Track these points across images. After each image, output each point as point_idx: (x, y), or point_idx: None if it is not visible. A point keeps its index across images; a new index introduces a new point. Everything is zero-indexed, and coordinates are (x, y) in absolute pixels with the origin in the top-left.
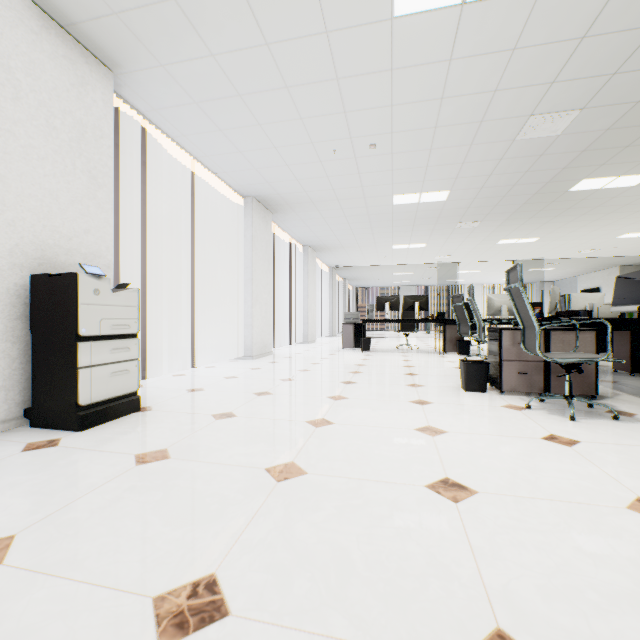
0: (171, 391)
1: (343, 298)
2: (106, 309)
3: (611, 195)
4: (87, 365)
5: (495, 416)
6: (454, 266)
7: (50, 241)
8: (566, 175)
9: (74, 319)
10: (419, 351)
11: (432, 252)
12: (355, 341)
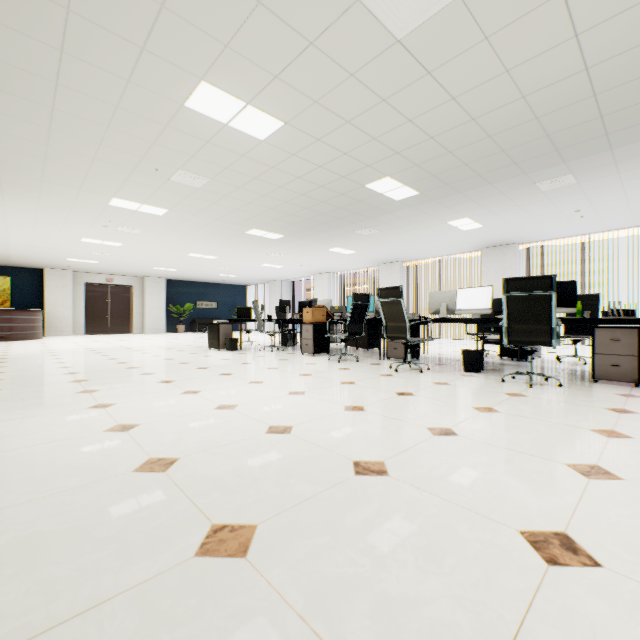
0: None
1: None
2: None
3: None
4: None
5: None
6: None
7: None
8: None
9: None
10: None
11: None
12: None
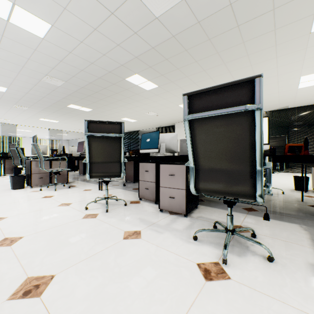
0: None
1: None
2: None
3: (82, 112)
4: None
5: (25, 195)
6: (14, 126)
7: None
8: (65, 101)
9: None
10: None
11: None
12: None
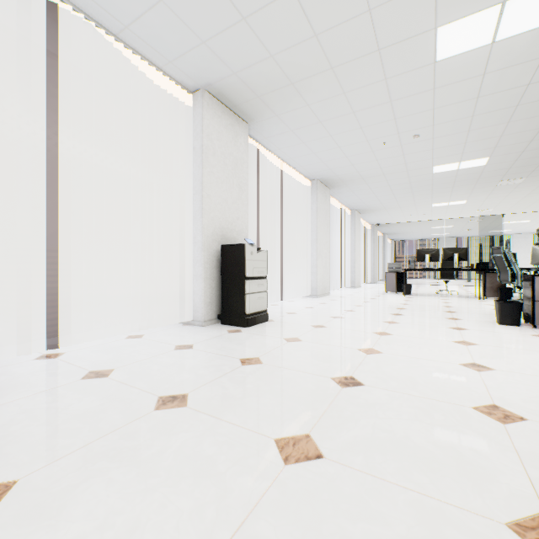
0: (277, 313)
1: (382, 250)
2: (255, 262)
3: None
4: (248, 293)
5: (522, 340)
6: (498, 218)
7: (225, 226)
8: None
9: (243, 268)
10: (458, 296)
11: (473, 207)
12: (397, 286)
